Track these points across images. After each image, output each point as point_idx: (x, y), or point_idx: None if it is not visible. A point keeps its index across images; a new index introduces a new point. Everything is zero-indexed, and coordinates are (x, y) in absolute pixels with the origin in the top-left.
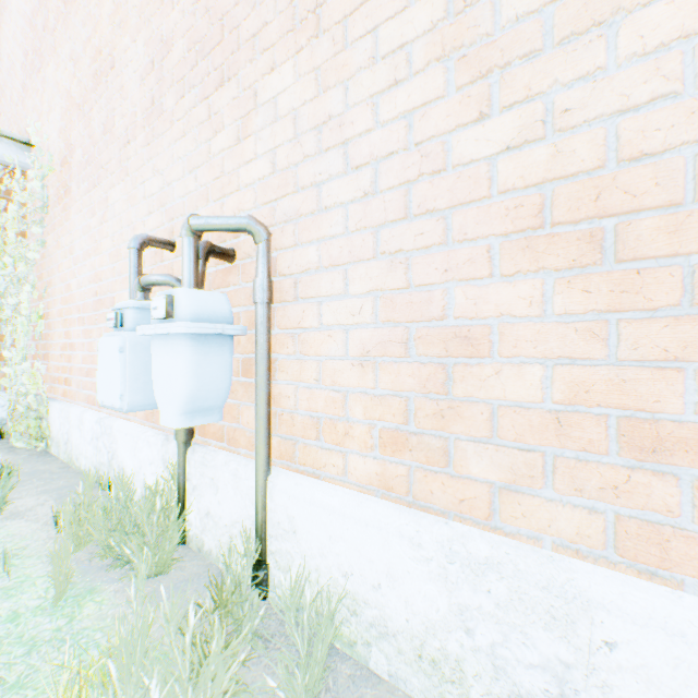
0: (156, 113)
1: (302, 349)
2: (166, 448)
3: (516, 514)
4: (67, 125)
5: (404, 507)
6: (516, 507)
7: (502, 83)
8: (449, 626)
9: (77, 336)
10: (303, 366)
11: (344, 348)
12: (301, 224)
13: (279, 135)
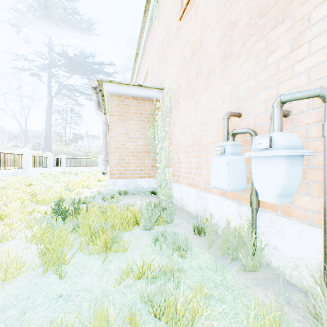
0: (227, 57)
1: None
2: (240, 210)
3: None
4: (177, 77)
5: None
6: None
7: None
8: None
9: (182, 158)
10: None
11: None
12: None
13: None
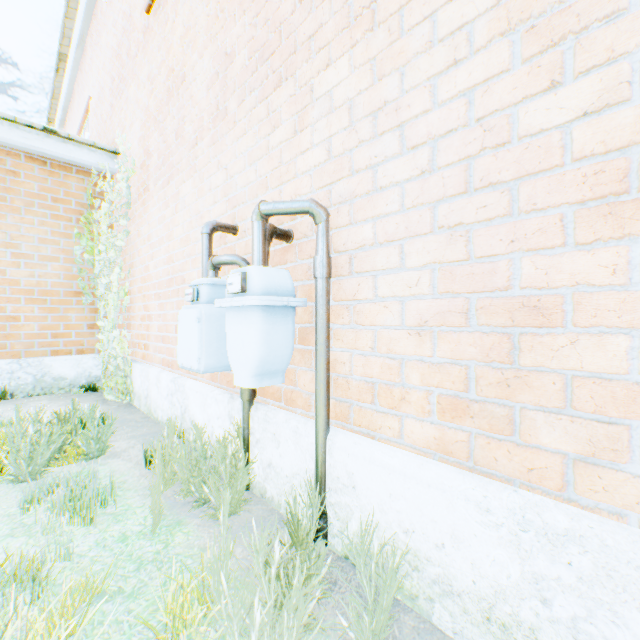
0: (220, 117)
1: (357, 319)
2: (231, 405)
3: (595, 487)
4: (145, 135)
5: (466, 472)
6: (595, 481)
7: (578, 48)
8: (522, 593)
9: (154, 309)
10: (358, 335)
11: (399, 318)
12: (356, 204)
13: (334, 125)
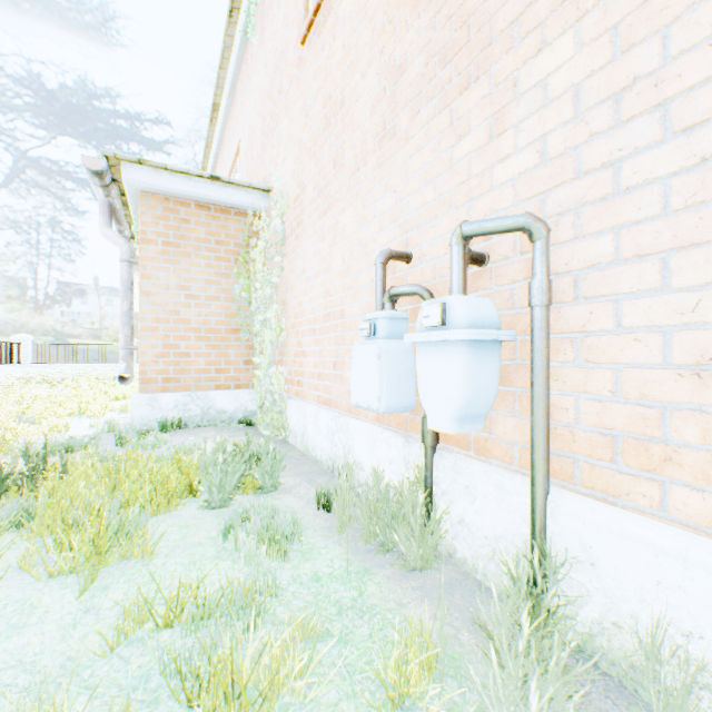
0: (388, 136)
1: (588, 356)
2: (407, 450)
3: None
4: (298, 169)
5: None
6: None
7: None
8: None
9: (308, 345)
10: (589, 376)
11: (659, 354)
12: (586, 213)
13: (550, 120)
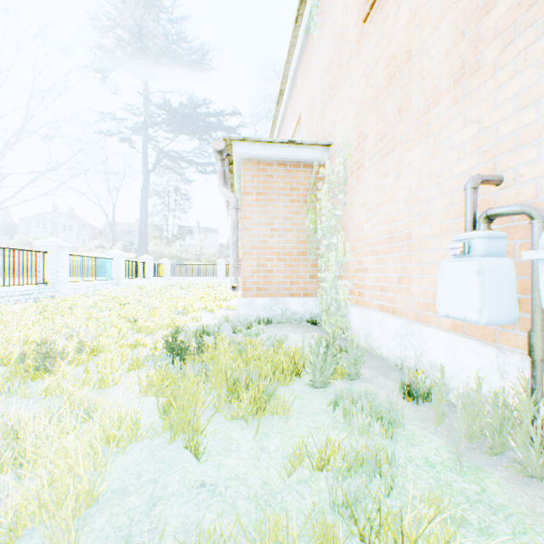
0: (468, 74)
1: None
2: (502, 360)
3: None
4: (358, 123)
5: None
6: None
7: None
8: None
9: (369, 263)
10: None
11: None
12: None
13: None
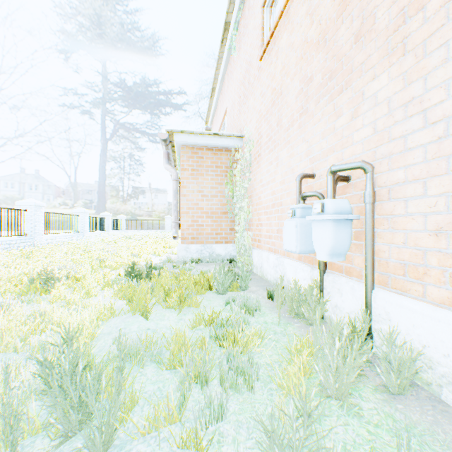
0: (304, 113)
1: (393, 226)
2: (312, 273)
3: None
4: (258, 125)
5: None
6: None
7: None
8: None
9: (263, 220)
10: (393, 235)
11: (422, 225)
12: (392, 159)
13: (377, 113)
